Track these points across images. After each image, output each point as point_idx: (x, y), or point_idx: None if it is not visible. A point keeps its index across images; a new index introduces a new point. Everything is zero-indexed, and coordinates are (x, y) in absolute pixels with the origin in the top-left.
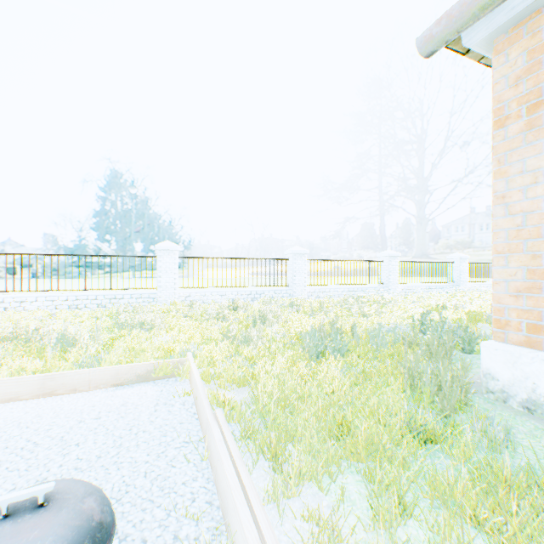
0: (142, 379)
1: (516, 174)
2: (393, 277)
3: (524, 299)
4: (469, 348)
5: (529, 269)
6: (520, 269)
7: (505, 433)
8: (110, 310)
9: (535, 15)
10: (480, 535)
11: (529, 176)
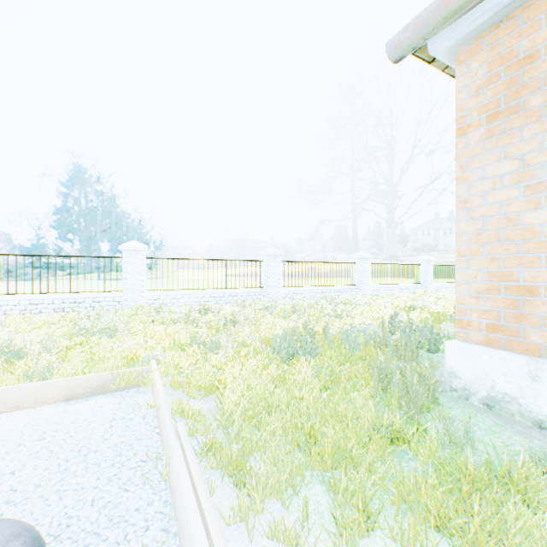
0: (99, 391)
1: (477, 180)
2: (364, 279)
3: (484, 300)
4: (434, 348)
5: (489, 272)
6: (480, 271)
7: (467, 430)
8: (69, 315)
9: (494, 29)
10: (445, 538)
11: (488, 182)
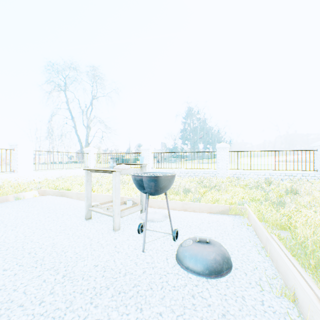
0: (221, 212)
1: None
2: None
3: None
4: None
5: None
6: None
7: None
8: (195, 179)
9: None
10: None
11: None
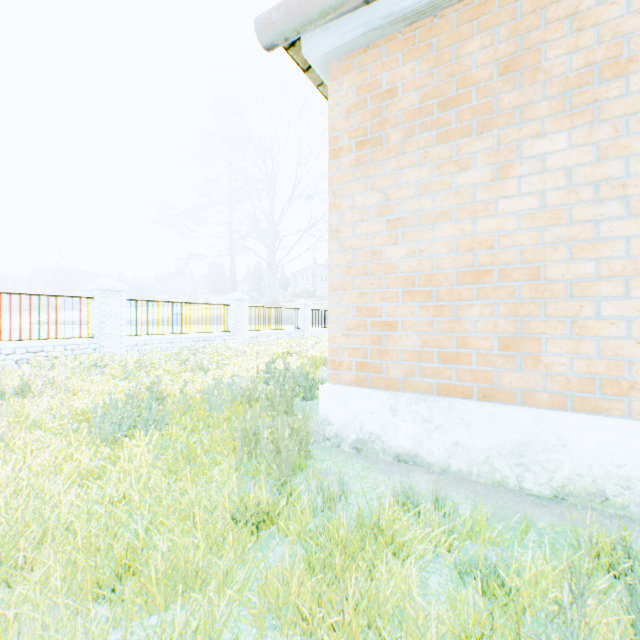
0: None
1: (348, 210)
2: (241, 324)
3: (354, 338)
4: (311, 394)
5: (358, 307)
6: (351, 306)
7: (340, 484)
8: None
9: (363, 53)
10: None
11: (358, 213)
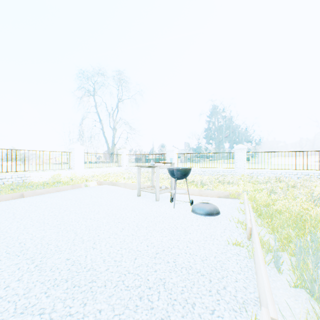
0: (226, 197)
1: None
2: None
3: None
4: None
5: None
6: None
7: None
8: (214, 176)
9: None
10: None
11: None
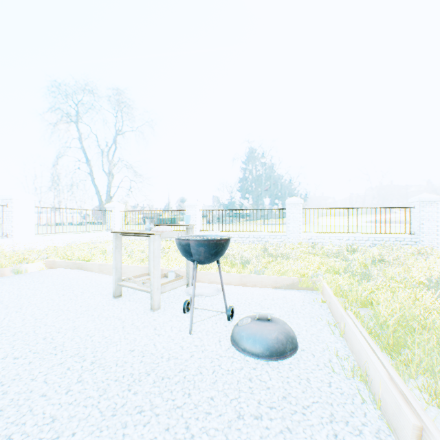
0: (290, 287)
1: None
2: None
3: None
4: None
5: None
6: None
7: None
8: (258, 245)
9: None
10: None
11: None
